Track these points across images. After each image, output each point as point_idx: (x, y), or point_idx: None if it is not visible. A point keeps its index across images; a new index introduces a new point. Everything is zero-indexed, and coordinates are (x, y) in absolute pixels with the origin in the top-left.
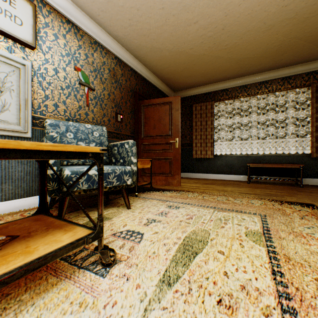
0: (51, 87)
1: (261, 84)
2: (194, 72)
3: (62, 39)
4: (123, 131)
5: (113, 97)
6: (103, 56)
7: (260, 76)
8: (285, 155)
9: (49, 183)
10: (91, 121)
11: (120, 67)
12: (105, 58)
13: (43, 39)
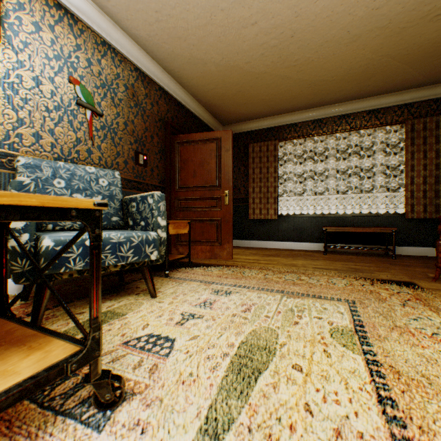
0: (28, 106)
1: (341, 119)
2: (251, 98)
3: (48, 31)
4: (148, 180)
5: (131, 127)
6: (116, 66)
7: (339, 108)
8: (373, 215)
9: (15, 261)
10: (97, 163)
11: (144, 84)
12: (120, 68)
13: (14, 28)
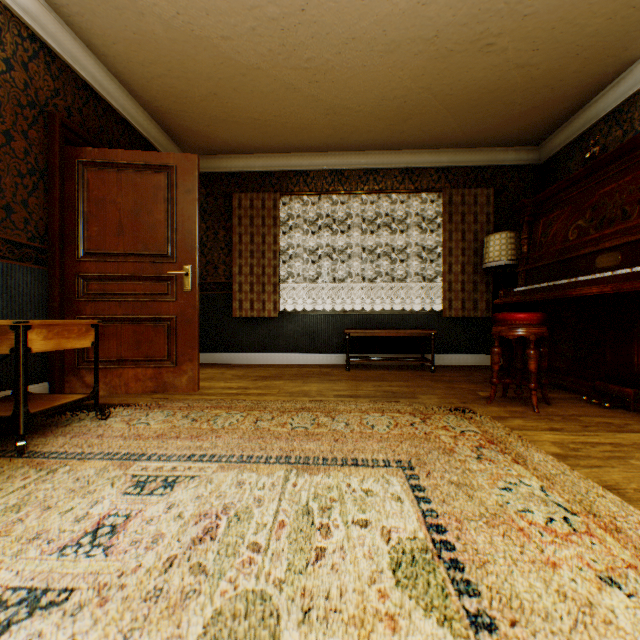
0: None
1: (369, 174)
2: (236, 113)
3: None
4: None
5: None
6: None
7: (366, 158)
8: (406, 313)
9: None
10: None
11: None
12: None
13: None
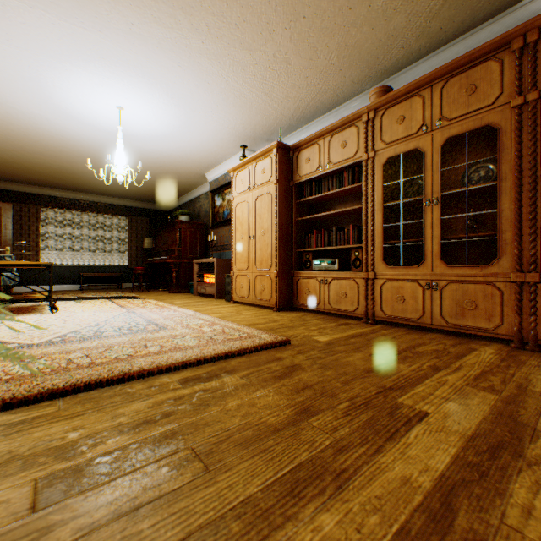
0: None
1: (93, 204)
2: (22, 175)
3: None
4: None
5: None
6: None
7: (92, 197)
8: (113, 266)
9: None
10: None
11: None
12: None
13: None
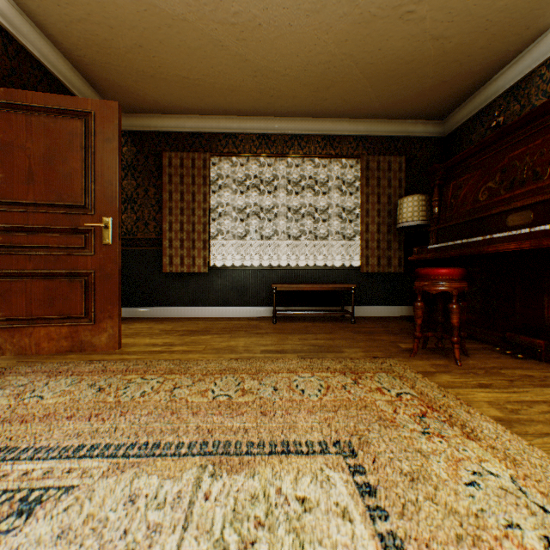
0: None
1: (294, 140)
2: (164, 68)
3: None
4: None
5: None
6: None
7: (292, 124)
8: (328, 268)
9: None
10: None
11: None
12: None
13: None
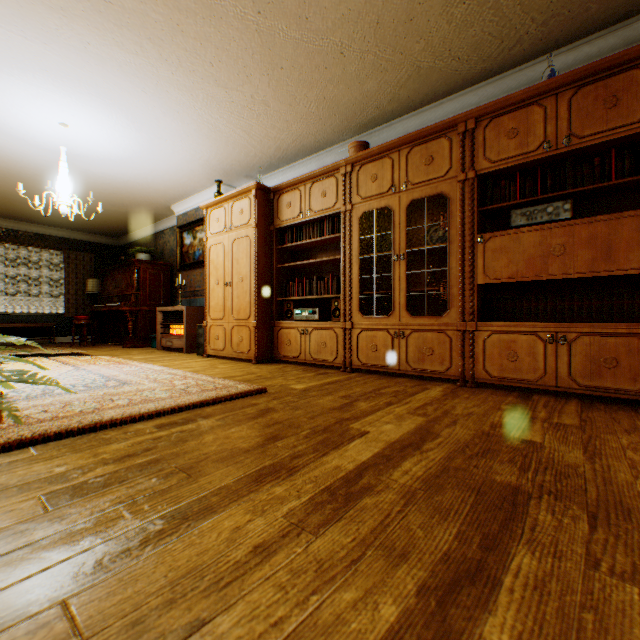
0: None
1: (12, 232)
2: None
3: None
4: None
5: None
6: None
7: (11, 223)
8: (41, 314)
9: None
10: None
11: None
12: None
13: None
